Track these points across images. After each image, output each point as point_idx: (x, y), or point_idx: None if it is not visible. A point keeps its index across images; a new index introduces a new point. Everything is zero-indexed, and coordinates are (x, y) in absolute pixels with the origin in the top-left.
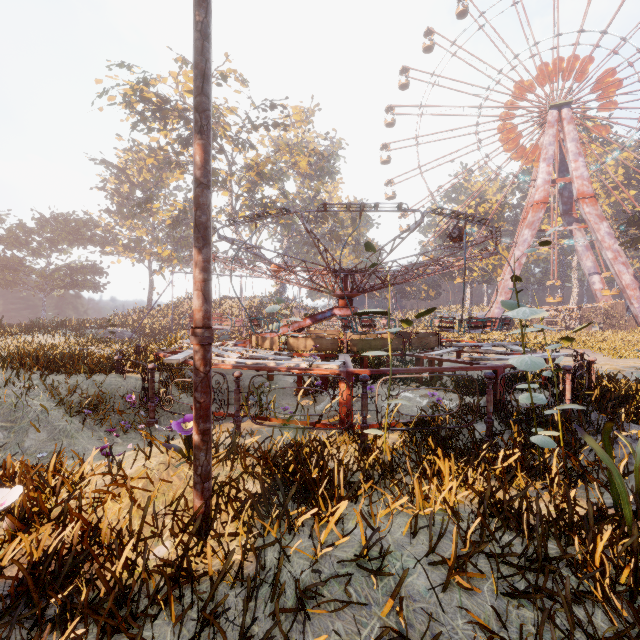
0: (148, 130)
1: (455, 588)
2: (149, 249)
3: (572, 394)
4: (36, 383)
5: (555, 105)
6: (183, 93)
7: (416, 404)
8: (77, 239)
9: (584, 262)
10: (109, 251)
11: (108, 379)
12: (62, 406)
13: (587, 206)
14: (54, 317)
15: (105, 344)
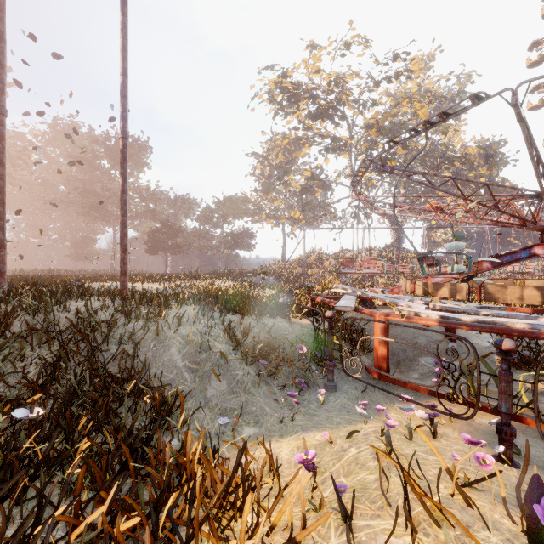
0: (285, 114)
1: None
2: (283, 215)
3: None
4: (216, 322)
5: None
6: (312, 75)
7: None
8: (238, 213)
9: None
10: (257, 219)
11: (275, 323)
12: (238, 350)
13: None
14: (225, 268)
15: (259, 288)
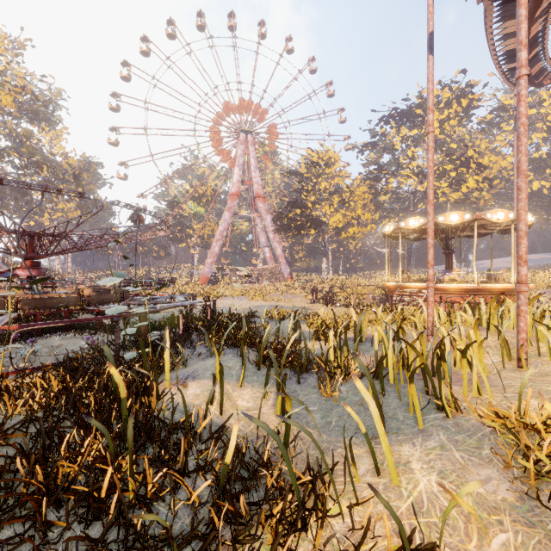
0: None
1: (1, 447)
2: None
3: (186, 326)
4: None
5: (244, 130)
6: None
7: (79, 348)
8: None
9: (261, 239)
10: None
11: None
12: None
13: (261, 203)
14: None
15: None
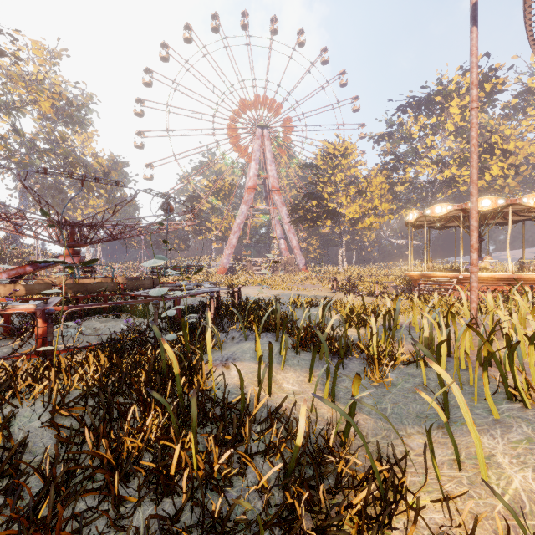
0: None
1: (63, 419)
2: None
3: (217, 311)
4: None
5: (260, 125)
6: None
7: (118, 330)
8: None
9: (276, 231)
10: None
11: None
12: None
13: (276, 195)
14: None
15: None
